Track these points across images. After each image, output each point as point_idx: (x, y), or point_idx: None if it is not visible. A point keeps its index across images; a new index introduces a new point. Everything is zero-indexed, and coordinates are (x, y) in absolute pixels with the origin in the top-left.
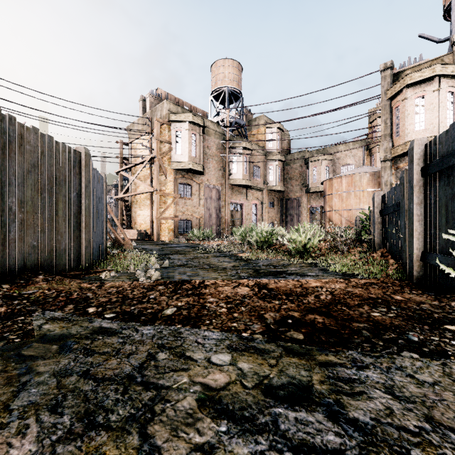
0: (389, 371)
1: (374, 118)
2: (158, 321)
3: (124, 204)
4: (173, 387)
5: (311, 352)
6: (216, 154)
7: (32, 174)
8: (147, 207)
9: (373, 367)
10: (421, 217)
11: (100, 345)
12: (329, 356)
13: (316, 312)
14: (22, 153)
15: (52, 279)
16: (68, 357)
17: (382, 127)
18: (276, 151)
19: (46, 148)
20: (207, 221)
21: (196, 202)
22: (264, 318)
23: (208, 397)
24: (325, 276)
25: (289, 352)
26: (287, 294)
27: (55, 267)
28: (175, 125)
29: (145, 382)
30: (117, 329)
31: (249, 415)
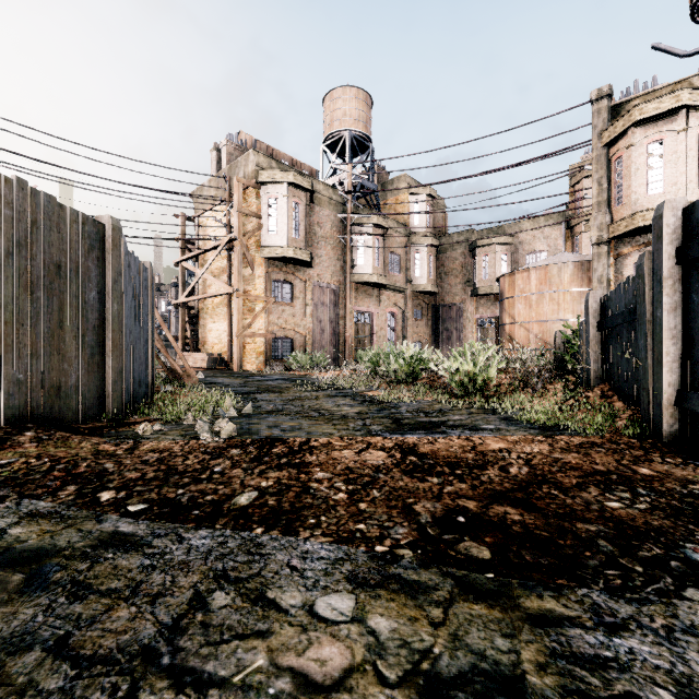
0: (672, 638)
1: (578, 179)
2: (221, 520)
3: (188, 313)
4: (234, 680)
5: (508, 589)
6: (331, 235)
7: (15, 258)
8: (223, 318)
9: (638, 626)
10: (677, 332)
11: (105, 574)
12: (546, 600)
13: (506, 500)
14: None
15: (48, 437)
16: (36, 602)
17: (594, 191)
18: (425, 230)
19: (42, 214)
20: (317, 339)
21: (300, 311)
22: (414, 512)
23: None
24: (511, 431)
25: (467, 591)
26: (452, 465)
27: (59, 416)
28: (268, 189)
29: (177, 667)
30: (144, 537)
31: None
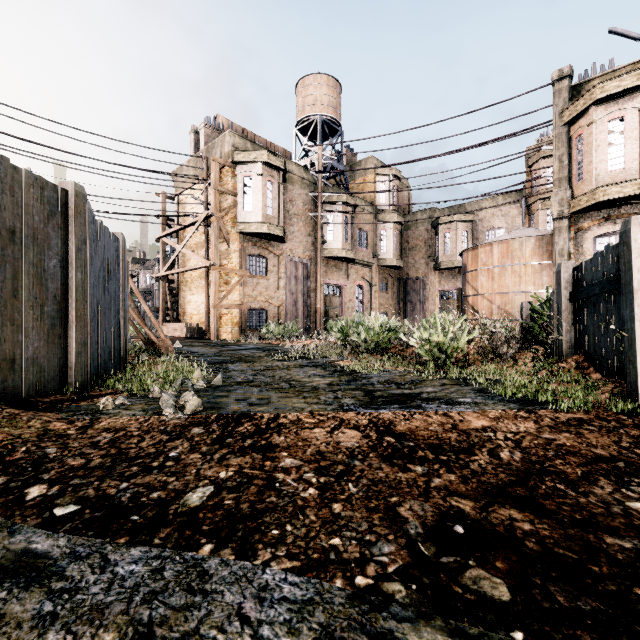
0: None
1: (534, 160)
2: (163, 530)
3: (168, 285)
4: None
5: None
6: (303, 212)
7: None
8: (201, 291)
9: None
10: None
11: None
12: None
13: (507, 499)
14: None
15: None
16: None
17: (555, 167)
18: (390, 208)
19: None
20: (289, 311)
21: (274, 283)
22: (399, 518)
23: None
24: (490, 406)
25: None
26: (434, 448)
27: (13, 391)
28: (243, 168)
29: None
30: (59, 560)
31: None
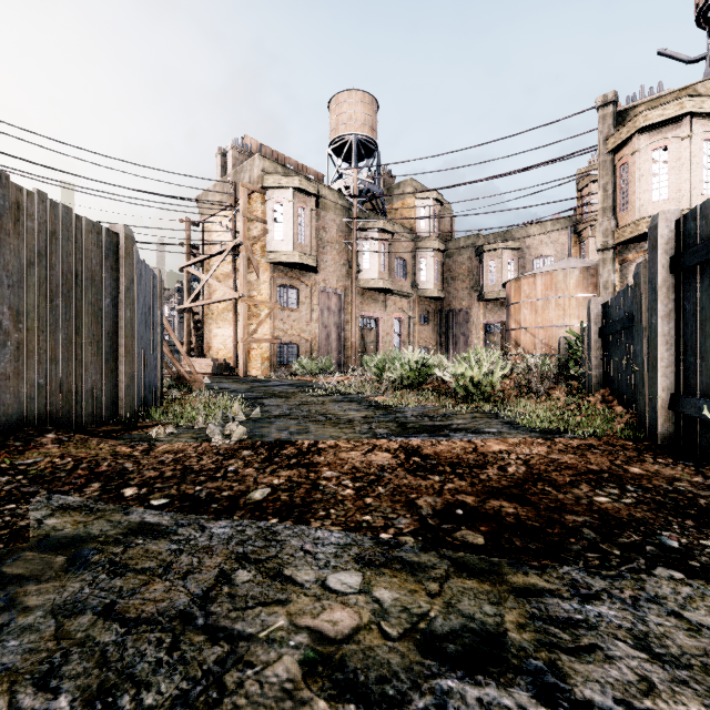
0: (636, 605)
1: (585, 183)
2: (239, 512)
3: (193, 318)
4: (260, 636)
5: (498, 568)
6: (337, 240)
7: (36, 268)
8: (228, 324)
9: (608, 597)
10: (671, 339)
11: (138, 556)
12: (530, 576)
13: (502, 496)
14: (19, 233)
15: (68, 439)
16: (81, 578)
17: (599, 196)
18: (431, 235)
19: (60, 225)
20: (322, 345)
21: (306, 316)
22: (416, 506)
23: (321, 656)
24: (513, 434)
25: (461, 570)
26: (453, 465)
27: (76, 420)
28: (273, 194)
29: (211, 626)
30: (170, 526)
31: (395, 694)
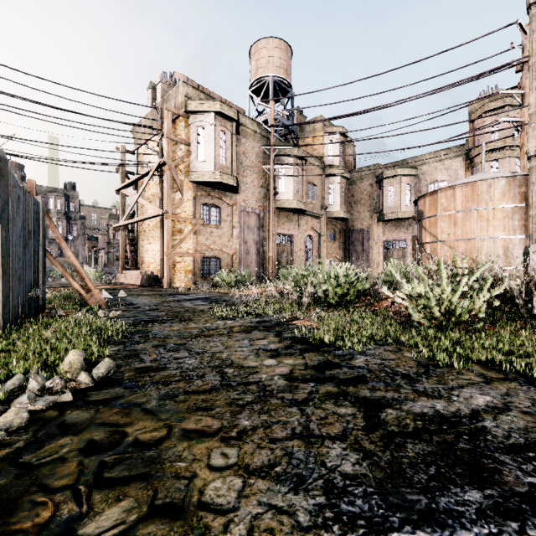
0: None
1: (478, 114)
2: None
3: (128, 235)
4: None
5: None
6: (256, 165)
7: None
8: (157, 239)
9: None
10: None
11: None
12: None
13: None
14: None
15: None
16: None
17: (531, 99)
18: (337, 164)
19: None
20: (243, 259)
21: (227, 232)
22: None
23: None
24: None
25: None
26: None
27: None
28: (196, 118)
29: None
30: None
31: None
